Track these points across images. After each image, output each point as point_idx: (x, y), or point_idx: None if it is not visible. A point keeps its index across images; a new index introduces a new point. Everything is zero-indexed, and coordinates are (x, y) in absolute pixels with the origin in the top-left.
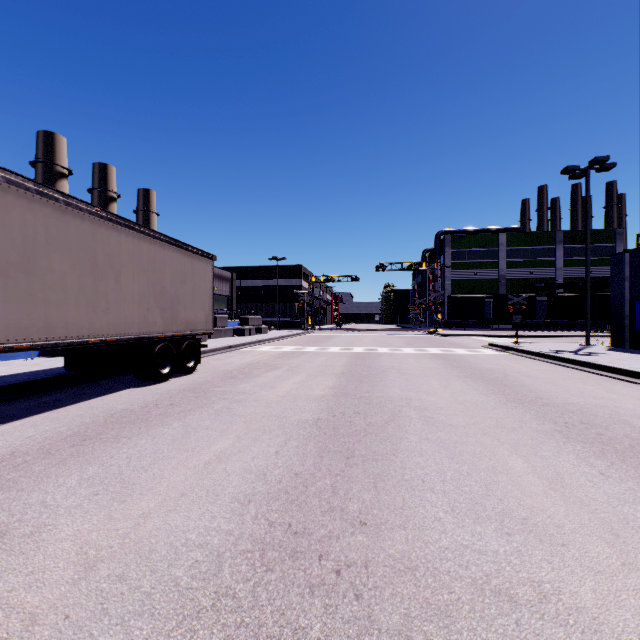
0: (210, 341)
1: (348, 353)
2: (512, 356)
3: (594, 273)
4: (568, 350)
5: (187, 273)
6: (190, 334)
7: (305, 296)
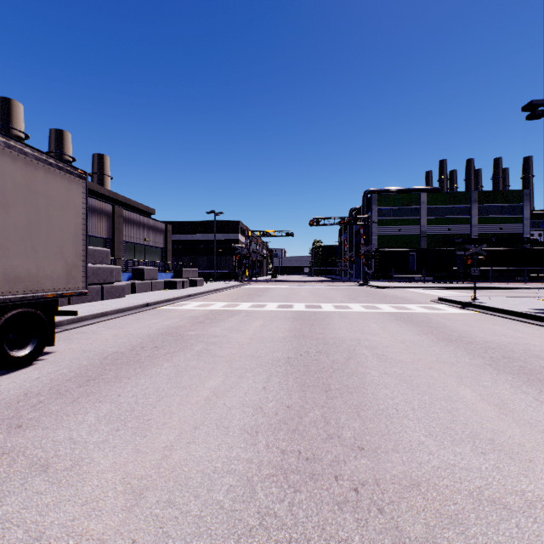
0: (130, 296)
1: (289, 313)
2: (488, 316)
3: (505, 230)
4: None
5: (11, 189)
6: (20, 298)
7: (242, 249)
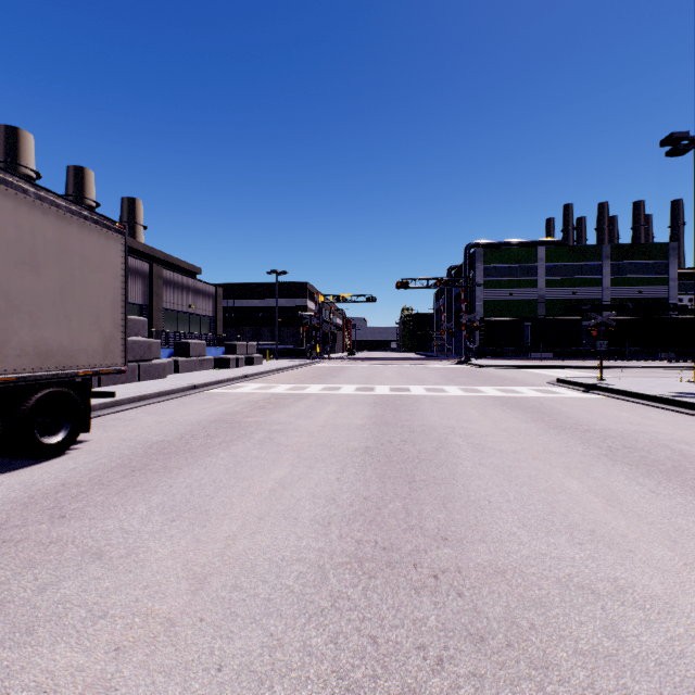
0: (173, 377)
1: (369, 397)
2: (615, 401)
3: (645, 293)
4: (693, 391)
5: (42, 248)
6: (51, 376)
7: (311, 318)
